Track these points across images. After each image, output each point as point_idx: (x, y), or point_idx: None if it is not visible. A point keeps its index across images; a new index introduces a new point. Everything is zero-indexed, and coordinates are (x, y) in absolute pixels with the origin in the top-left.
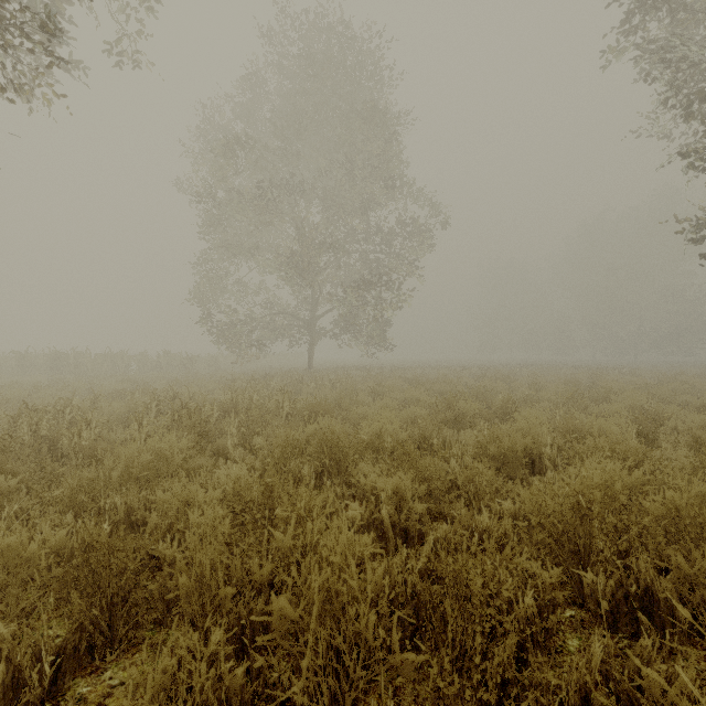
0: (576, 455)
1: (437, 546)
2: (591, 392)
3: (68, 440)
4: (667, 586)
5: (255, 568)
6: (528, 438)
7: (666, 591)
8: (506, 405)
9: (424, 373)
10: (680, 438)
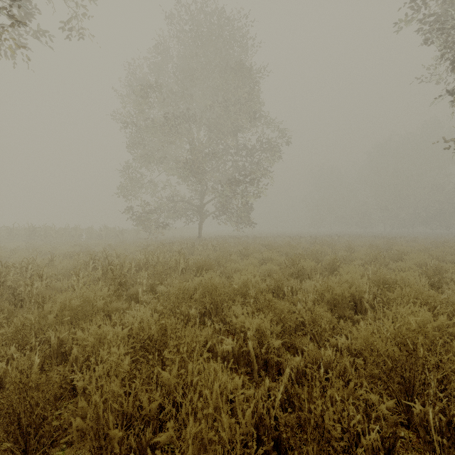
0: (388, 300)
1: (291, 375)
2: (389, 253)
3: (24, 289)
4: None
5: (145, 403)
6: (353, 288)
7: None
8: (333, 262)
9: (274, 240)
10: None
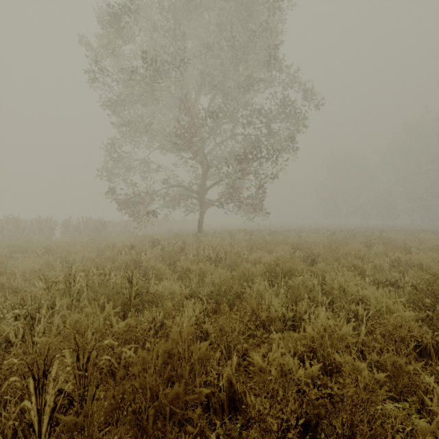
0: None
1: None
2: None
3: None
4: None
5: None
6: None
7: None
8: None
9: (298, 236)
10: None
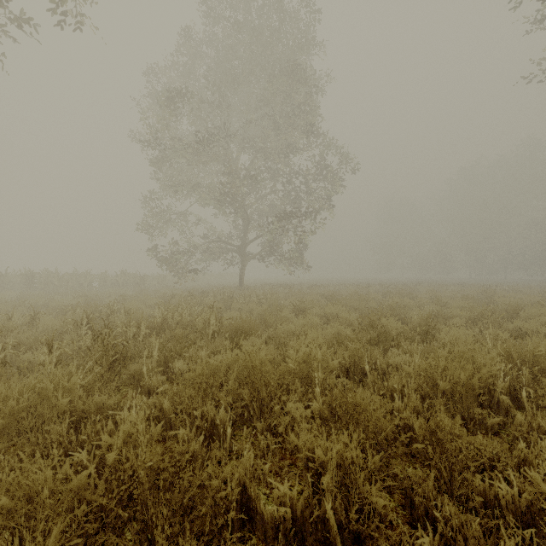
0: None
1: None
2: (496, 308)
3: None
4: None
5: None
6: (483, 371)
7: None
8: (426, 322)
9: (336, 289)
10: None
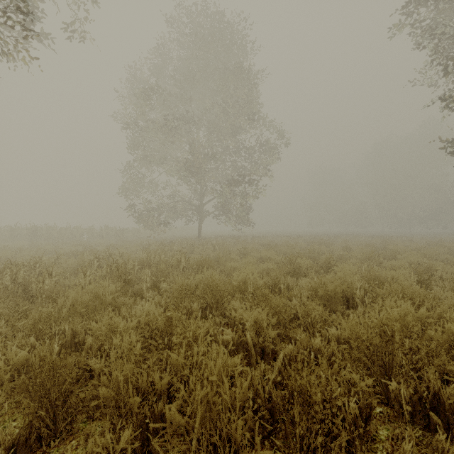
0: (377, 295)
1: (285, 360)
2: (384, 252)
3: (36, 285)
4: (451, 393)
5: (157, 380)
6: (345, 284)
7: (450, 397)
8: (328, 261)
9: (273, 240)
10: (445, 284)
